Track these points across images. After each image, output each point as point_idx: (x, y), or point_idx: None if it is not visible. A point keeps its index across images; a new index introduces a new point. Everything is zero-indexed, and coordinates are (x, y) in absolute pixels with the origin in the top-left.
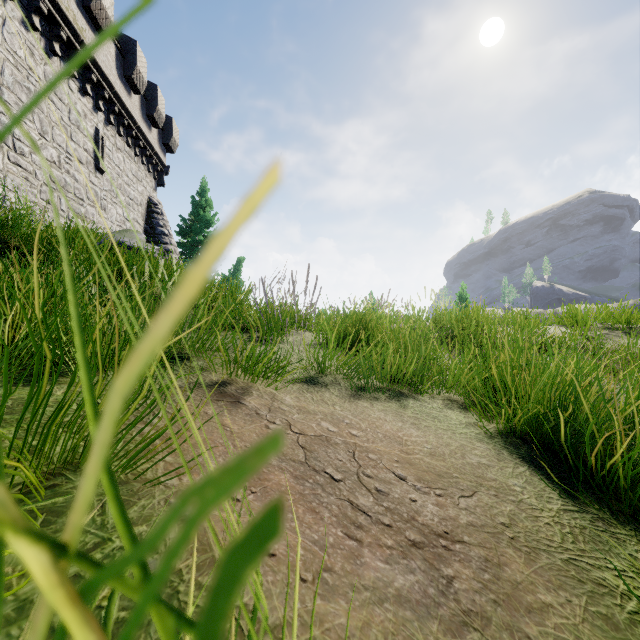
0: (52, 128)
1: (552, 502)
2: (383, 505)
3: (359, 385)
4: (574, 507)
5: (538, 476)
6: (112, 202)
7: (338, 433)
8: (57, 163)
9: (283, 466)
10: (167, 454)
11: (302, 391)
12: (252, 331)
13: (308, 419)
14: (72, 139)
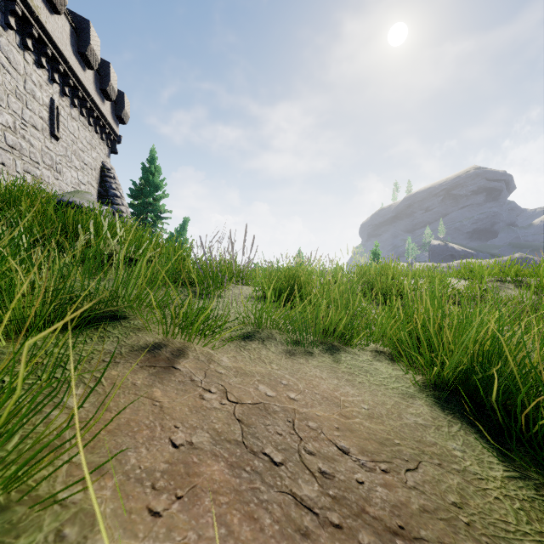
0: (7, 96)
1: (494, 468)
2: (329, 494)
3: (294, 339)
4: (515, 472)
5: (472, 435)
6: (67, 166)
7: (276, 398)
8: (12, 128)
9: (217, 451)
10: (66, 462)
11: (239, 349)
12: (189, 290)
13: (245, 383)
14: (27, 107)
